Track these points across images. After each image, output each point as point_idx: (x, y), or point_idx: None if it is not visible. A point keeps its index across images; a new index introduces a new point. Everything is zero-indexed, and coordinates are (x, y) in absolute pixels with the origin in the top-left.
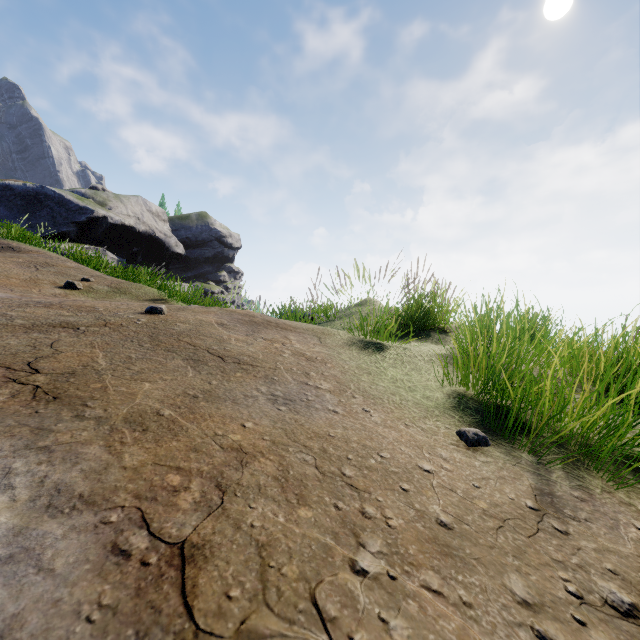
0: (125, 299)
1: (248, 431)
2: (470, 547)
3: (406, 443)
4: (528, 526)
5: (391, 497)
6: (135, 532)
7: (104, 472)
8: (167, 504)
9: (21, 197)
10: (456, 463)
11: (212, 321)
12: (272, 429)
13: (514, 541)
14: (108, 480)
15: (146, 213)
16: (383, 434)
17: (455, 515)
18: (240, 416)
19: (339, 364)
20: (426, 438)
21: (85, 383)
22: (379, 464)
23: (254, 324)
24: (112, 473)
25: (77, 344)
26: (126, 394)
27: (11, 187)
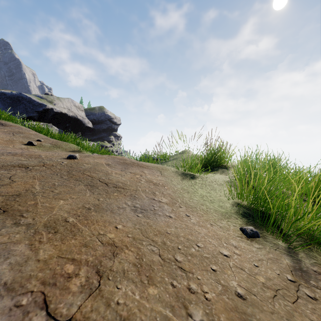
0: (59, 150)
1: (119, 231)
2: (258, 313)
3: (212, 236)
4: (291, 294)
5: (206, 276)
6: (37, 313)
7: (24, 264)
8: (62, 288)
9: (10, 98)
10: (242, 249)
11: (103, 163)
12: (133, 229)
13: (285, 307)
14: (26, 270)
15: (73, 106)
16: (198, 231)
17: (246, 288)
18: (114, 221)
19: (171, 187)
20: (223, 233)
21: (25, 201)
22: (197, 252)
23: (125, 164)
24: (29, 265)
25: (25, 177)
26: (48, 208)
27: (4, 93)
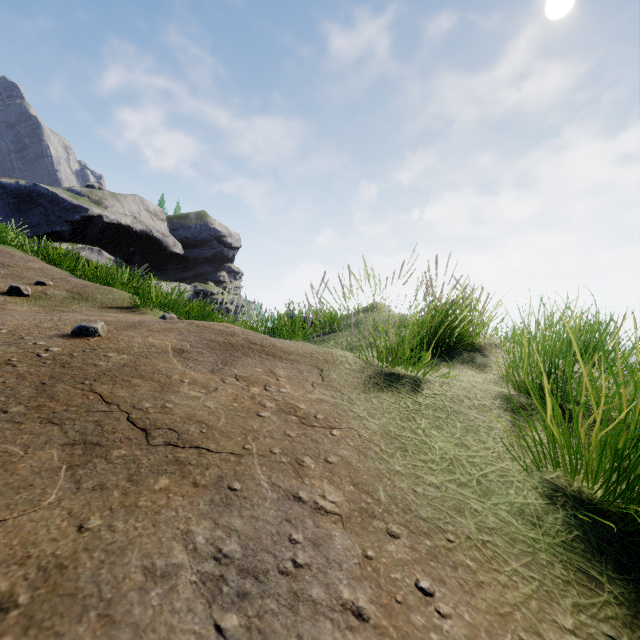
0: (84, 307)
1: None
2: None
3: None
4: None
5: None
6: None
7: None
8: None
9: (13, 195)
10: None
11: (168, 346)
12: None
13: None
14: None
15: (143, 212)
16: None
17: None
18: None
19: (353, 429)
20: None
21: None
22: None
23: (229, 349)
24: None
25: None
26: None
27: (3, 185)
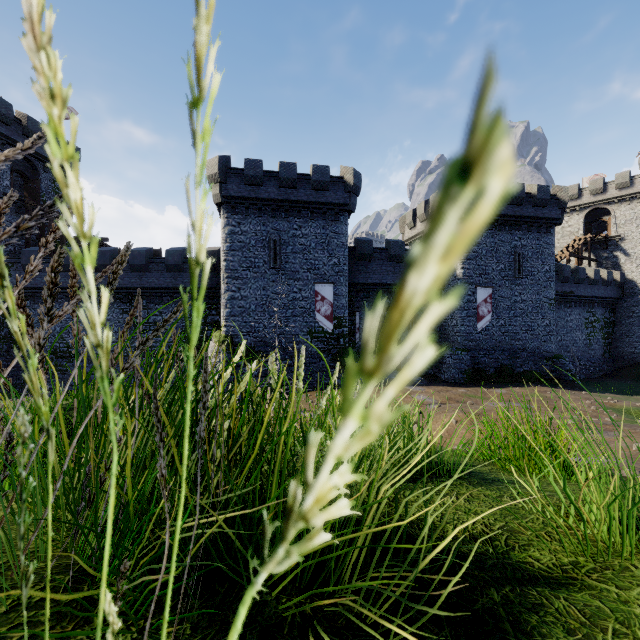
0: None
1: None
2: None
3: None
4: None
5: None
6: None
7: None
8: None
9: None
10: None
11: None
12: None
13: None
14: None
15: None
16: None
17: None
18: None
19: None
20: None
21: None
22: None
23: None
24: None
25: None
26: None
27: None
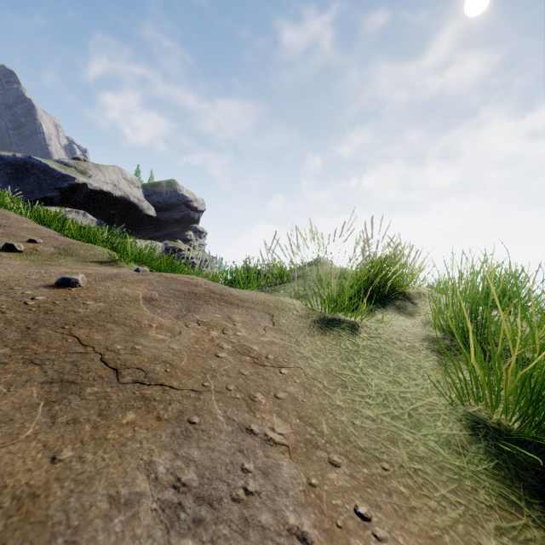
0: (69, 261)
1: None
2: None
3: None
4: None
5: None
6: None
7: None
8: None
9: (11, 166)
10: None
11: (139, 295)
12: None
13: None
14: None
15: (122, 180)
16: None
17: None
18: None
19: (299, 368)
20: None
21: None
22: None
23: (193, 297)
24: None
25: None
26: None
27: (2, 157)
